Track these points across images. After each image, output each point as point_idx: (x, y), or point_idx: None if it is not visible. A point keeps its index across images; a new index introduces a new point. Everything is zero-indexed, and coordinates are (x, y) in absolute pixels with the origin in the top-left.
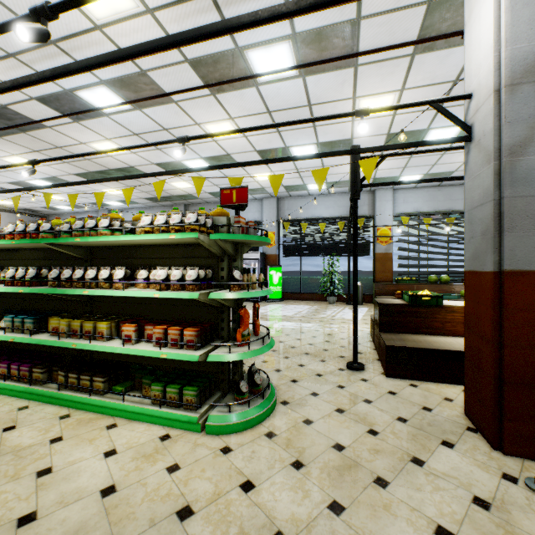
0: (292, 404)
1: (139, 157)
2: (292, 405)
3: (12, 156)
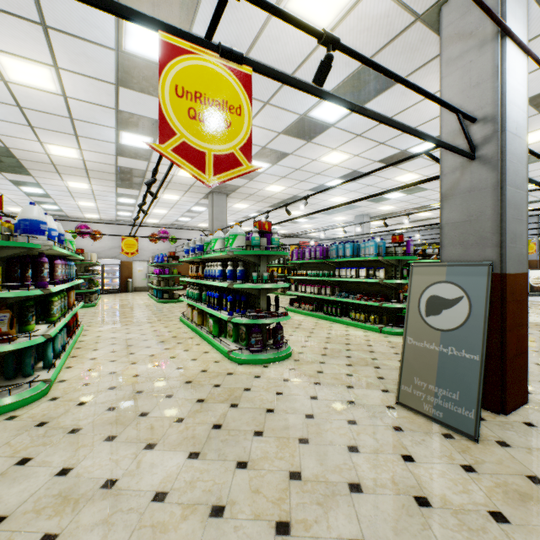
0: (534, 313)
1: (437, 214)
2: (534, 313)
3: (374, 222)
